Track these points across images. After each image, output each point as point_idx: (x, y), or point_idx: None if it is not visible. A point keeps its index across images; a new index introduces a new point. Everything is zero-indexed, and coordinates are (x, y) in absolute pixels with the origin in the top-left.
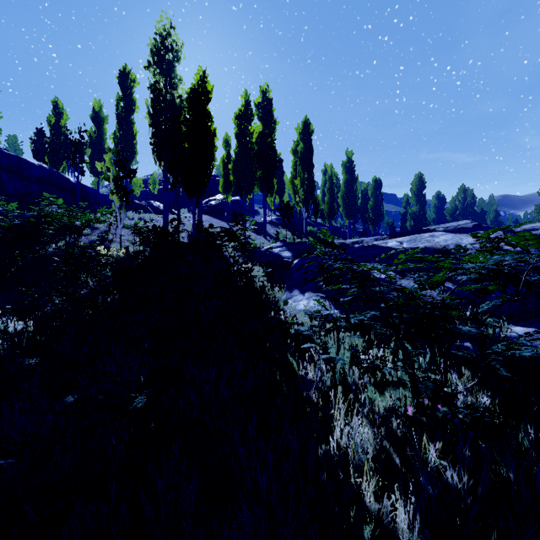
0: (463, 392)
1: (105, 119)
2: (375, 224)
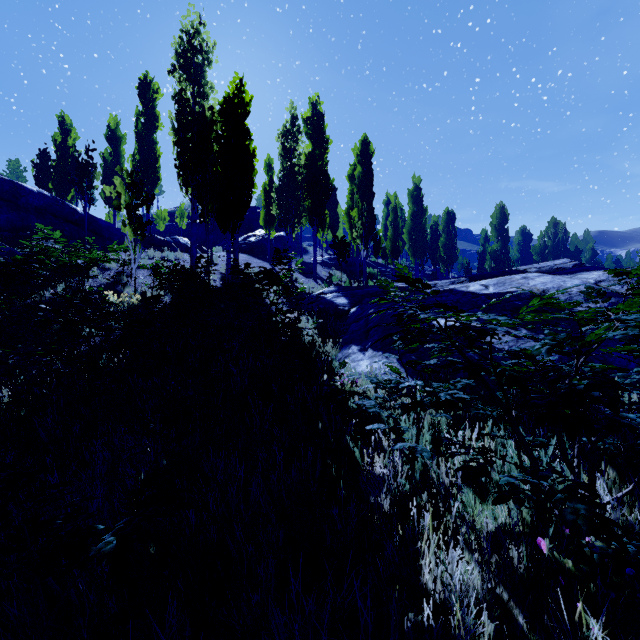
0: (612, 506)
1: (123, 138)
2: (447, 264)
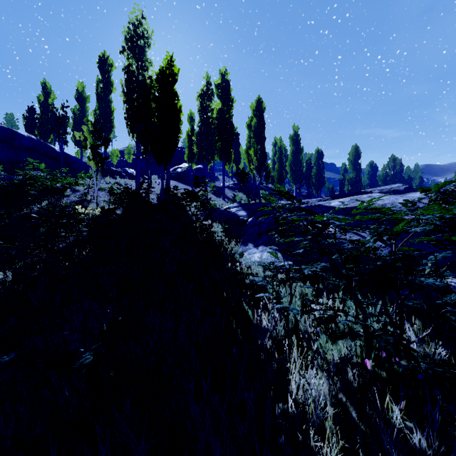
0: (416, 343)
1: (87, 98)
2: (317, 188)
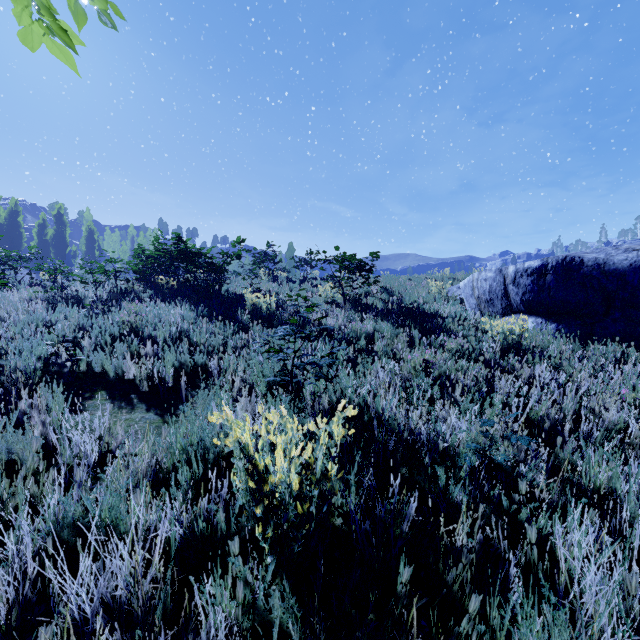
0: None
1: None
2: None
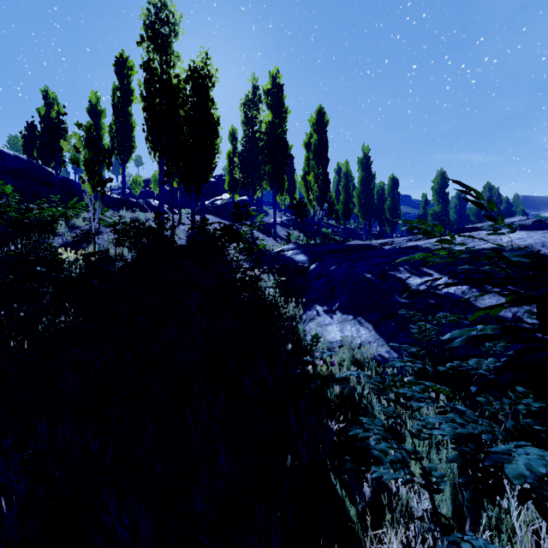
0: None
1: (103, 112)
2: (392, 225)
